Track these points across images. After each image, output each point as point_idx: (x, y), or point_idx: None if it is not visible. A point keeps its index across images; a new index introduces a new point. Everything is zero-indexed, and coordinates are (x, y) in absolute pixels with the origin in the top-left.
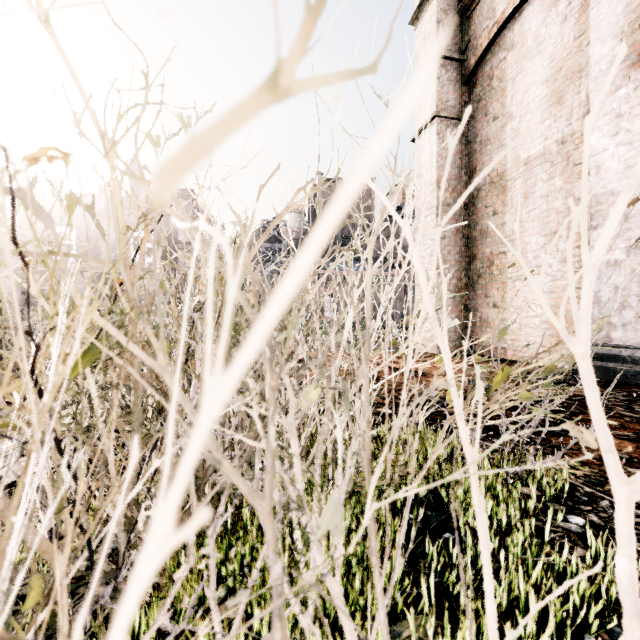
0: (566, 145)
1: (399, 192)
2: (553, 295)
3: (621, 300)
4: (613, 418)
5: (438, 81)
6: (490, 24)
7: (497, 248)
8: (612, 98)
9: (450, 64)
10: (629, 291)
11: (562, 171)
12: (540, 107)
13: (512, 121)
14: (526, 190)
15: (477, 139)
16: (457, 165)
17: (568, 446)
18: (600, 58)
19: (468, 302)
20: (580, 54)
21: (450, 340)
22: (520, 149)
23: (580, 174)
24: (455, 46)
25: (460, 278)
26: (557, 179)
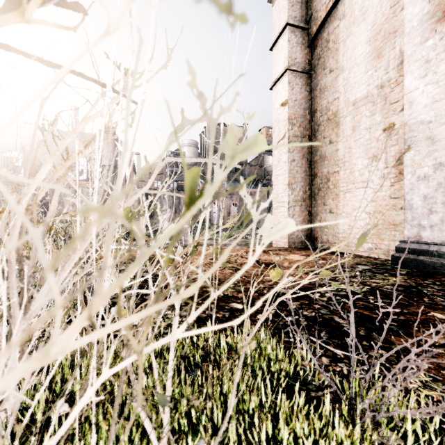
0: (384, 89)
1: (264, 133)
2: (374, 203)
3: (429, 207)
4: (439, 310)
5: (289, 43)
6: (327, 0)
7: (332, 168)
8: (422, 48)
9: (298, 31)
10: (436, 199)
11: (381, 109)
12: (364, 61)
13: (343, 73)
14: (354, 124)
15: (317, 87)
16: (303, 107)
17: None
18: (412, 17)
19: (311, 209)
20: (395, 19)
21: (298, 237)
22: (349, 93)
23: (395, 110)
24: (301, 18)
25: (305, 191)
26: (377, 115)
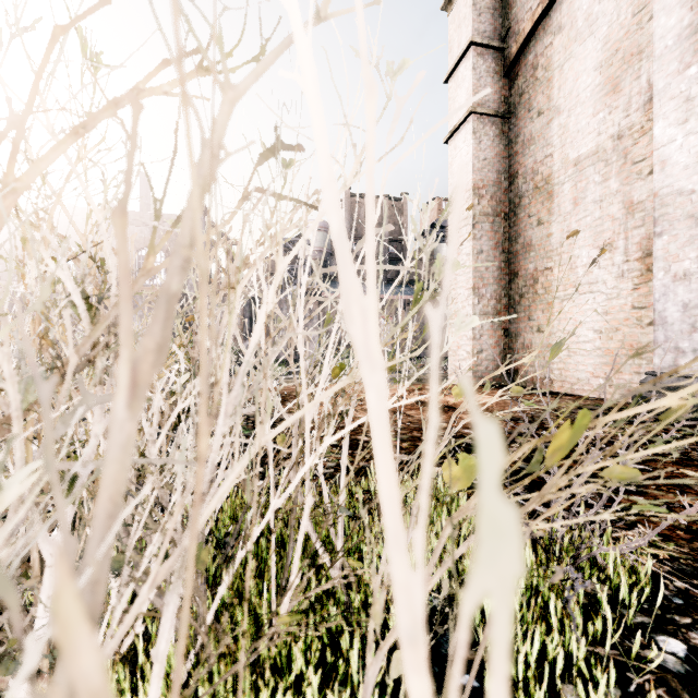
0: (623, 140)
1: (434, 208)
2: (608, 317)
3: (691, 321)
4: (693, 467)
5: (474, 72)
6: (534, 5)
7: (542, 263)
8: (680, 79)
9: (488, 53)
10: None
11: (618, 171)
12: (592, 98)
13: (559, 116)
14: (576, 195)
15: (519, 139)
16: (496, 169)
17: (658, 528)
18: (665, 32)
19: (509, 326)
20: (640, 32)
21: (488, 370)
22: (569, 148)
23: (640, 174)
24: (494, 32)
25: (500, 299)
26: (612, 181)
